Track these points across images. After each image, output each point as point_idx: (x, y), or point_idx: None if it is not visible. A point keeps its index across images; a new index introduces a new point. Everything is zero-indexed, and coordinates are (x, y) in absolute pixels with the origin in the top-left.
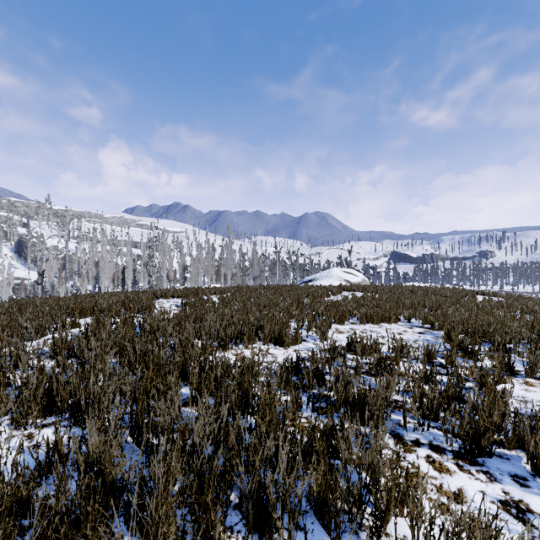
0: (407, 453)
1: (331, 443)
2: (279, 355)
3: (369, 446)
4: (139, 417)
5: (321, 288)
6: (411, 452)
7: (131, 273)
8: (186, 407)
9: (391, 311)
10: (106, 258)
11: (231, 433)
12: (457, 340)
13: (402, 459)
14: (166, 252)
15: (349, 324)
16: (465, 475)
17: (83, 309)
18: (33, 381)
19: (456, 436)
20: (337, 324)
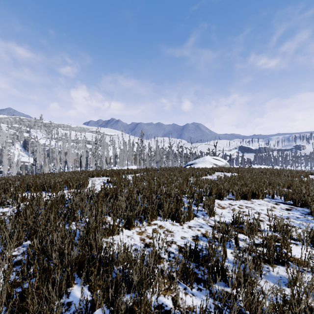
0: None
1: None
2: (177, 233)
3: None
4: None
5: (201, 170)
6: None
7: (84, 159)
8: None
9: (259, 190)
10: (70, 150)
11: None
12: None
13: None
14: (105, 147)
15: (227, 199)
16: None
17: (37, 186)
18: None
19: None
20: (218, 199)
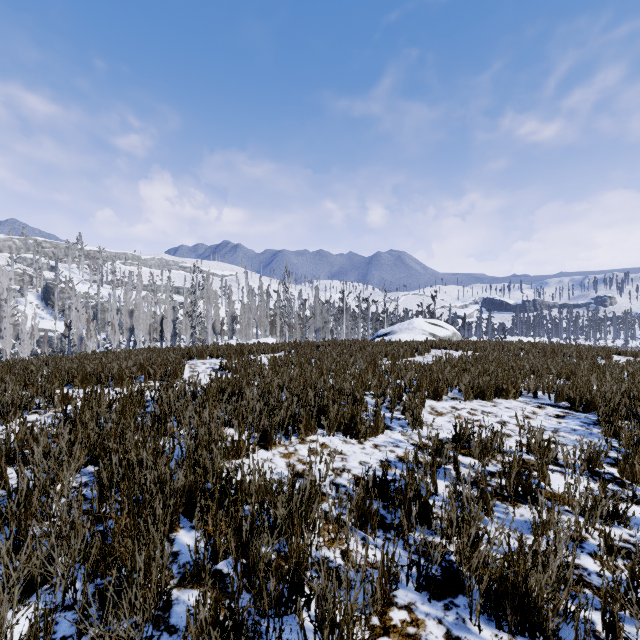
0: None
1: None
2: (352, 456)
3: None
4: None
5: (403, 345)
6: None
7: (170, 325)
8: (184, 590)
9: (508, 382)
10: (141, 307)
11: None
12: (632, 435)
13: None
14: (211, 299)
15: (449, 399)
16: None
17: (87, 375)
18: None
19: None
20: (432, 399)
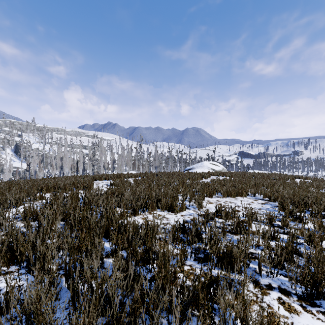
0: (263, 295)
1: (210, 291)
2: (171, 219)
3: (238, 292)
4: (71, 270)
5: (197, 174)
6: (266, 295)
7: (81, 164)
8: (108, 258)
9: (242, 189)
10: (67, 155)
11: (136, 288)
12: (289, 209)
13: (261, 300)
14: (103, 152)
15: (216, 197)
16: (309, 315)
17: (49, 187)
18: (0, 241)
19: (298, 282)
20: (208, 197)
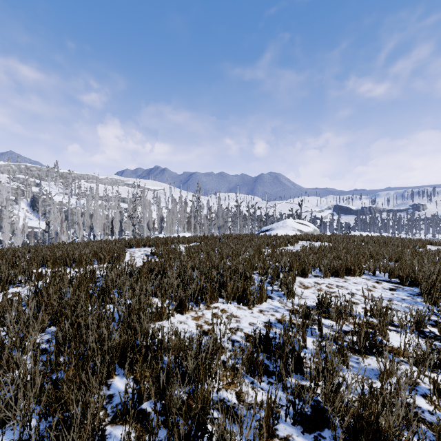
0: None
1: None
2: (244, 318)
3: None
4: None
5: (279, 238)
6: None
7: (118, 223)
8: (115, 426)
9: (355, 264)
10: (98, 211)
11: None
12: None
13: None
14: (146, 206)
15: (312, 277)
16: None
17: (57, 259)
18: None
19: None
20: (300, 277)
